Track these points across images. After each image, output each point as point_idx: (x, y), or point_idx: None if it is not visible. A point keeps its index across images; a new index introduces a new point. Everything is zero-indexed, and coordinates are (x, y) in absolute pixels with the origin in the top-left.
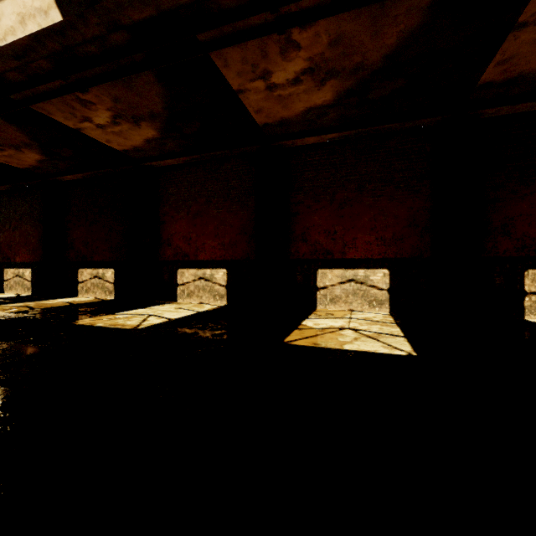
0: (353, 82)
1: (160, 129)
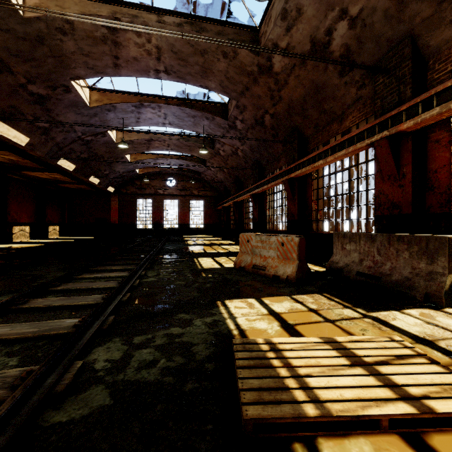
0: (53, 179)
1: (2, 161)
